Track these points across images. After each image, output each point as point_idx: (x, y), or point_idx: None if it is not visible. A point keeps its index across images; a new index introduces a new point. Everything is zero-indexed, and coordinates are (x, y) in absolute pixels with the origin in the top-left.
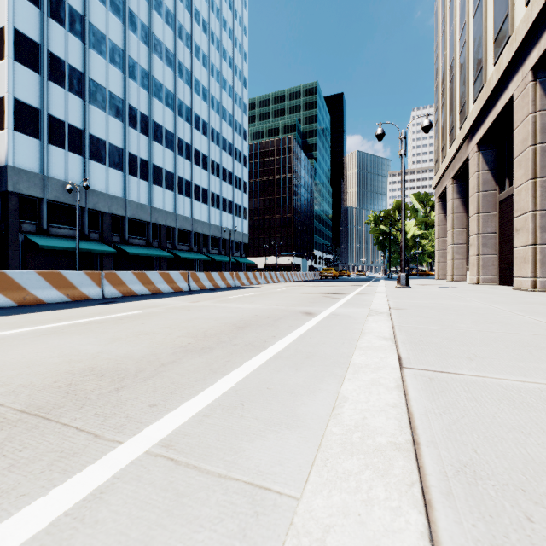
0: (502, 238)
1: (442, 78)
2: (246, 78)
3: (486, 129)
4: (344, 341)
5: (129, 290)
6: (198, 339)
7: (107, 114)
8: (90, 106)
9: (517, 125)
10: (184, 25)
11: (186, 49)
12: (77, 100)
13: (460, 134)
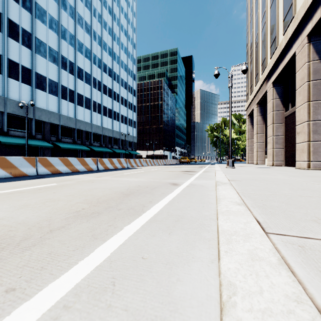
0: (286, 138)
1: (250, 45)
2: (135, 43)
3: (278, 73)
4: (203, 205)
5: (56, 169)
6: (91, 204)
7: (47, 60)
8: (36, 54)
9: (298, 70)
10: (97, 8)
11: (98, 23)
12: (27, 50)
13: (262, 77)
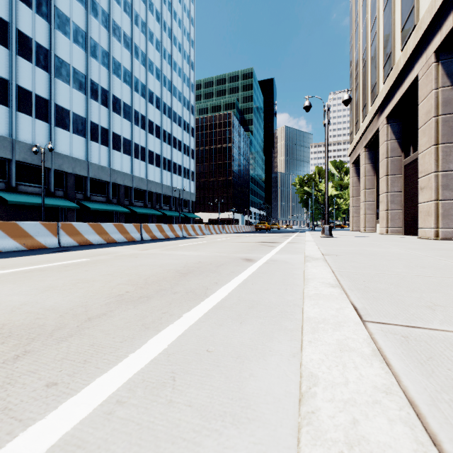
0: (406, 196)
1: (356, 64)
2: (194, 61)
3: (394, 104)
4: (286, 287)
5: (85, 240)
6: (138, 286)
7: (71, 87)
8: (56, 79)
9: (421, 100)
10: (140, 13)
11: (141, 35)
12: (43, 73)
13: (371, 110)
